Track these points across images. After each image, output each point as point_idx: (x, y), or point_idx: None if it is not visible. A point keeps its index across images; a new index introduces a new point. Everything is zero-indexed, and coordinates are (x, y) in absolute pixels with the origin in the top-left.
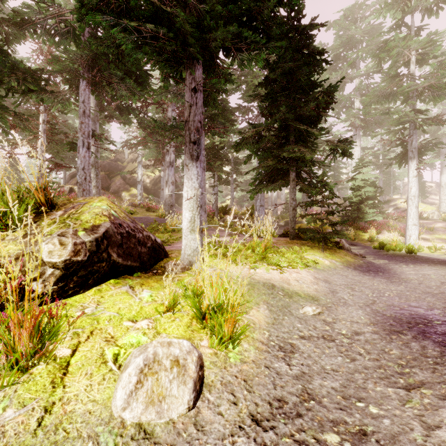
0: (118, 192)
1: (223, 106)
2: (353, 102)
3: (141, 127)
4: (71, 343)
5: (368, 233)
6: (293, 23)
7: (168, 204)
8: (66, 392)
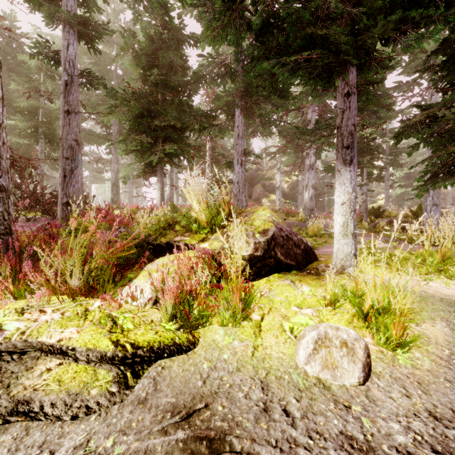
0: (258, 199)
1: (375, 91)
2: None
3: (281, 135)
4: (259, 312)
5: None
6: None
7: (308, 208)
8: (263, 342)
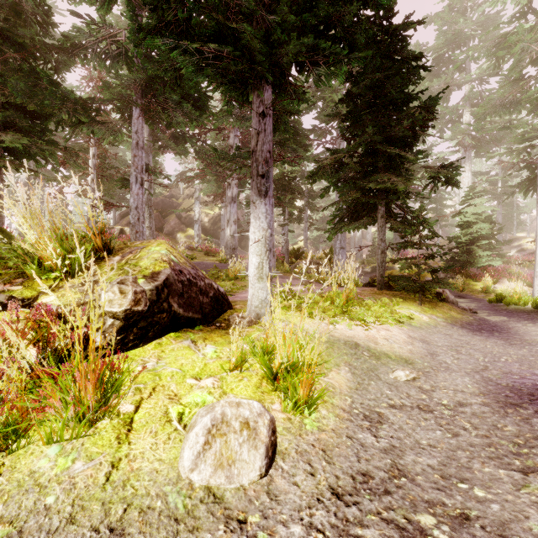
0: (172, 234)
1: (295, 128)
2: (461, 115)
3: (199, 157)
4: (134, 399)
5: (482, 282)
6: (382, 23)
7: (230, 247)
8: (132, 449)
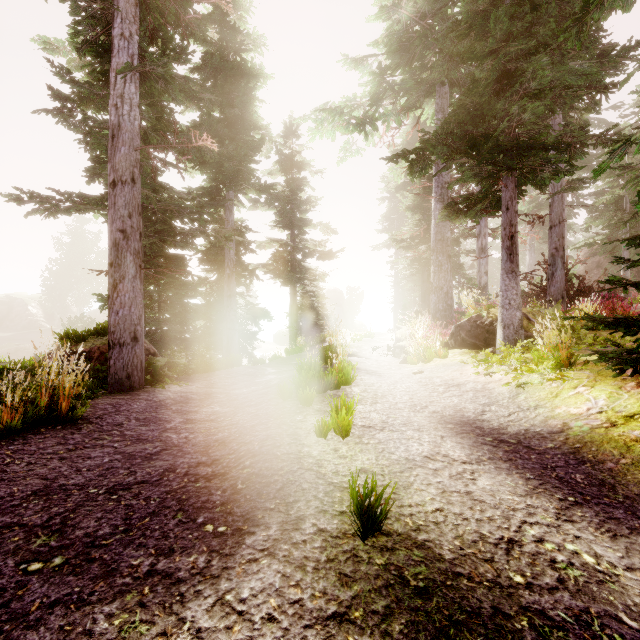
0: None
1: None
2: None
3: None
4: None
5: None
6: None
7: None
8: None
